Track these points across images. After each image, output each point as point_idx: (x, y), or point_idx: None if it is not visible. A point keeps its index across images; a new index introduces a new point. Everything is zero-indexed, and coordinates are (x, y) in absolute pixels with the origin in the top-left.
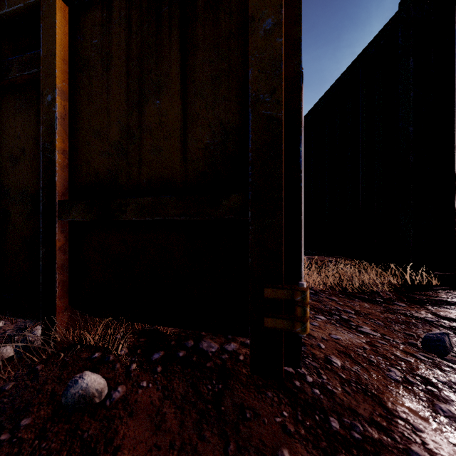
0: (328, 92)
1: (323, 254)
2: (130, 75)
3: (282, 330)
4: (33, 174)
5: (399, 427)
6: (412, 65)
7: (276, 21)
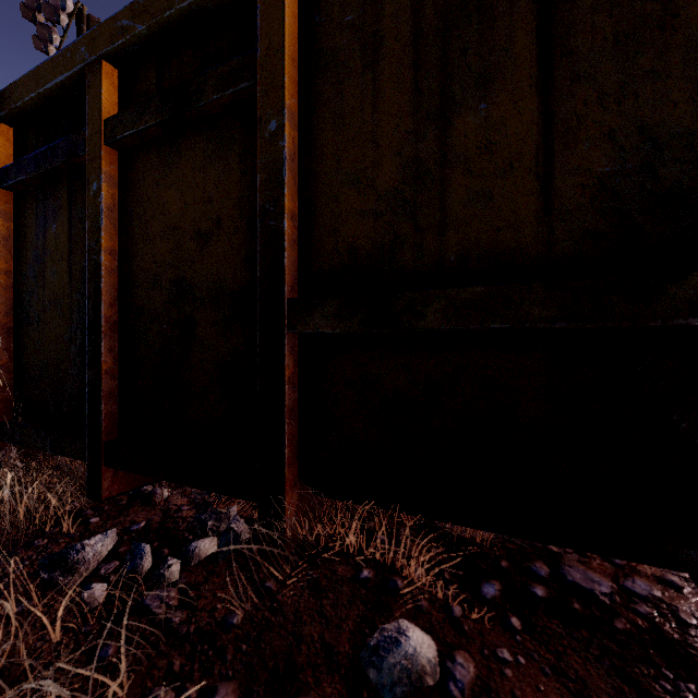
0: None
1: None
2: (420, 65)
3: None
4: (235, 259)
5: None
6: None
7: None
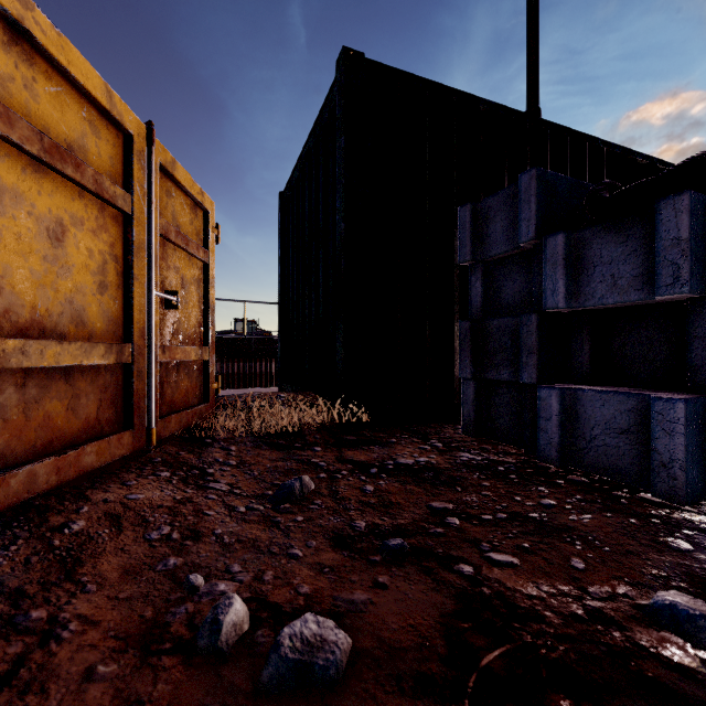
0: (300, 160)
1: (298, 388)
2: None
3: None
4: None
5: (54, 592)
6: (344, 145)
7: None
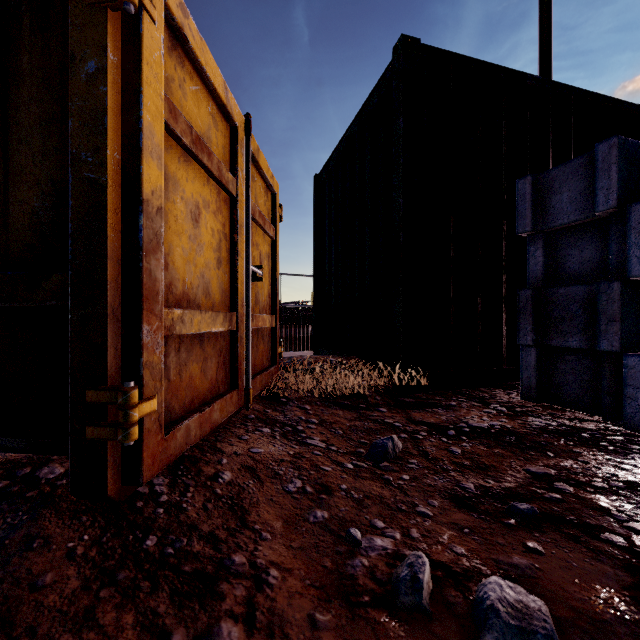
0: (340, 144)
1: (336, 352)
2: None
3: (107, 441)
4: None
5: (240, 538)
6: (402, 126)
7: (100, 66)
